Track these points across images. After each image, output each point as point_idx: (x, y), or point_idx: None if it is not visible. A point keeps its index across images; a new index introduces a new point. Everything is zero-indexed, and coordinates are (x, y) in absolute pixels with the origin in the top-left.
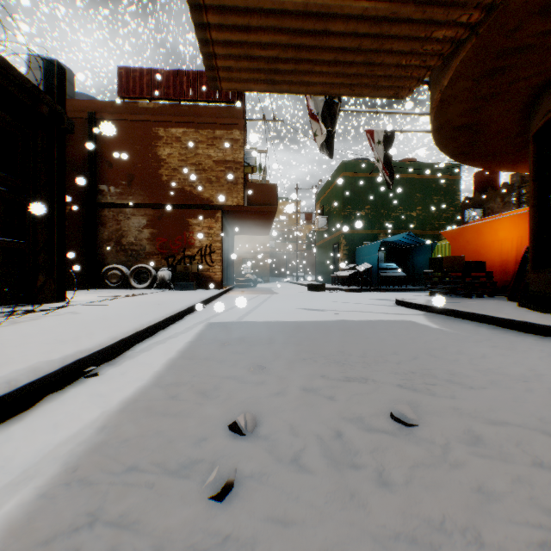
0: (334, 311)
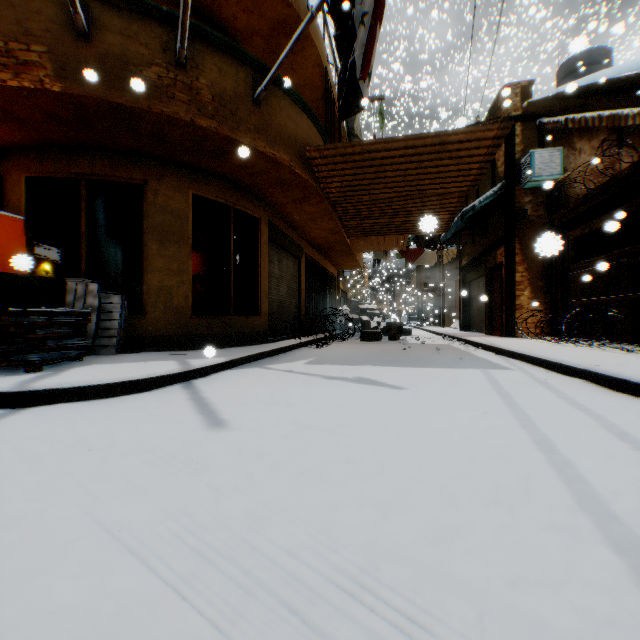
0: (347, 377)
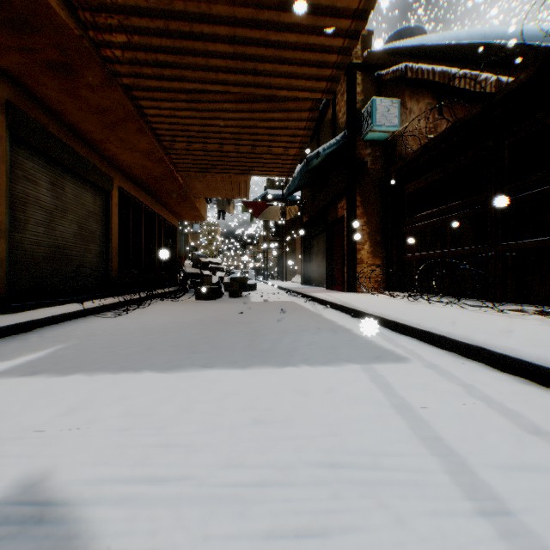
0: None
